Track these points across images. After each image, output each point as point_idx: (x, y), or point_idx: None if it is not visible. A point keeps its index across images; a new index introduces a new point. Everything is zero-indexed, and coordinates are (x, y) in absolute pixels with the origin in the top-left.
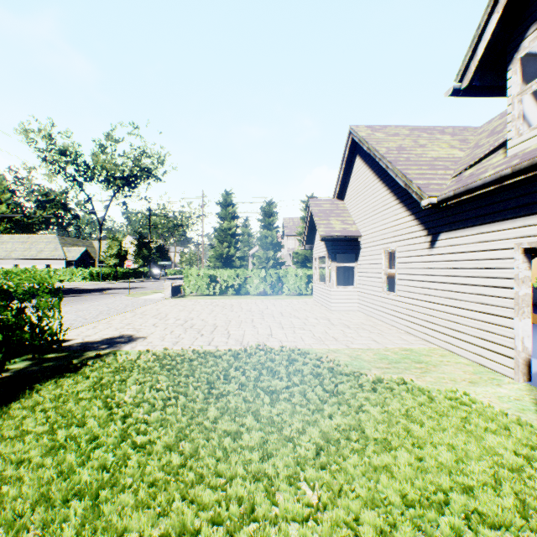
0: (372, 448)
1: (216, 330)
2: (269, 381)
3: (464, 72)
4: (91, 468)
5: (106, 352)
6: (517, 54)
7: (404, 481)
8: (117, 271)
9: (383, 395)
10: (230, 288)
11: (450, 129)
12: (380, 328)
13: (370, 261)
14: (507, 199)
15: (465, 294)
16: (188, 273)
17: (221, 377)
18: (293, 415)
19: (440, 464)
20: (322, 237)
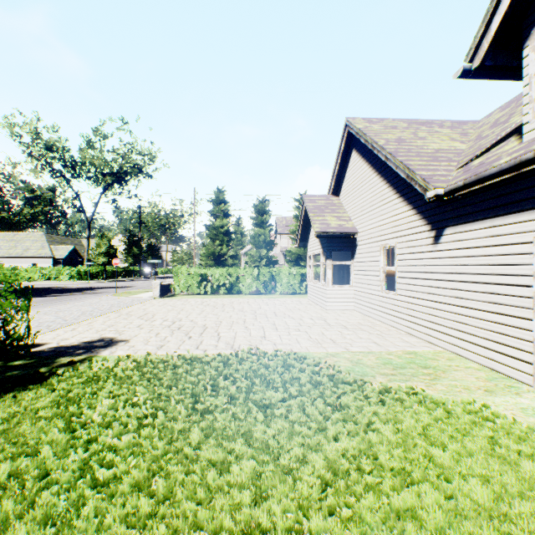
0: (389, 482)
1: (205, 331)
2: (263, 392)
3: (475, 50)
4: (31, 521)
5: (82, 358)
6: (534, 29)
7: (437, 532)
8: (105, 270)
9: (394, 409)
10: (222, 287)
11: (449, 123)
12: (379, 329)
13: (367, 258)
14: (524, 188)
15: (474, 292)
16: (178, 271)
17: (209, 387)
18: (291, 437)
19: (477, 506)
20: (317, 234)
